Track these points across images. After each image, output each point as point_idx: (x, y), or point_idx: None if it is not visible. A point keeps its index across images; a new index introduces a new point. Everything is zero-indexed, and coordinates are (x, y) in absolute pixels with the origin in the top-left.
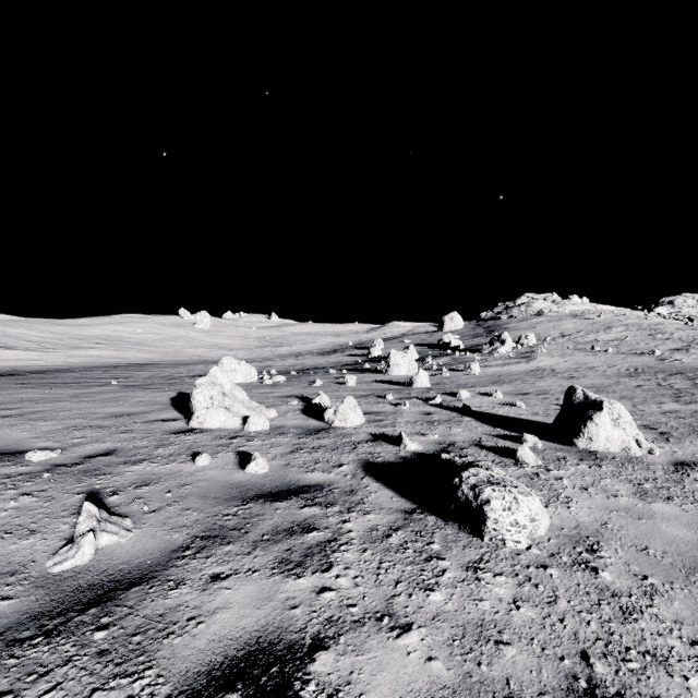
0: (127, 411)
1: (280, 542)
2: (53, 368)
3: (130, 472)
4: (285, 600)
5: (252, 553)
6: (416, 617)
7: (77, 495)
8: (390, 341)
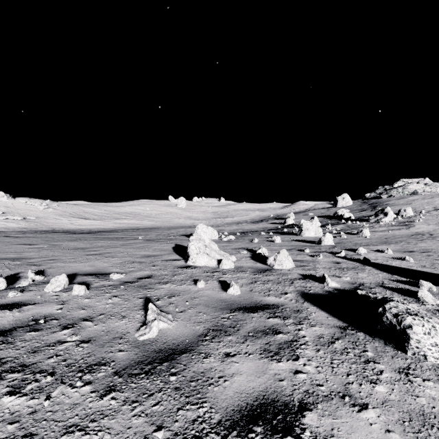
0: (151, 254)
1: (261, 338)
2: (108, 229)
3: (163, 288)
4: (274, 374)
5: (245, 343)
6: (369, 400)
7: (140, 299)
8: (299, 214)
